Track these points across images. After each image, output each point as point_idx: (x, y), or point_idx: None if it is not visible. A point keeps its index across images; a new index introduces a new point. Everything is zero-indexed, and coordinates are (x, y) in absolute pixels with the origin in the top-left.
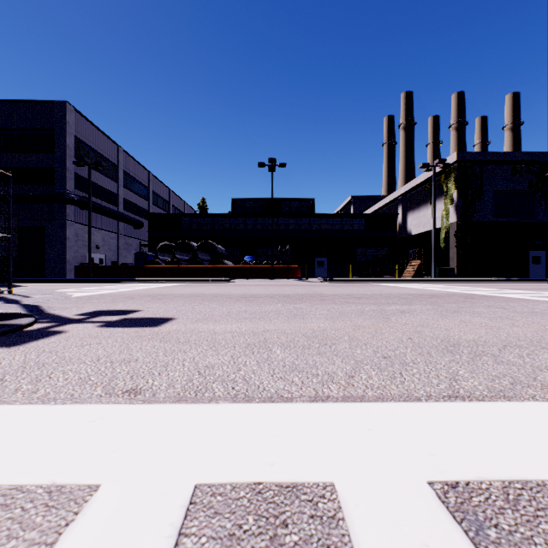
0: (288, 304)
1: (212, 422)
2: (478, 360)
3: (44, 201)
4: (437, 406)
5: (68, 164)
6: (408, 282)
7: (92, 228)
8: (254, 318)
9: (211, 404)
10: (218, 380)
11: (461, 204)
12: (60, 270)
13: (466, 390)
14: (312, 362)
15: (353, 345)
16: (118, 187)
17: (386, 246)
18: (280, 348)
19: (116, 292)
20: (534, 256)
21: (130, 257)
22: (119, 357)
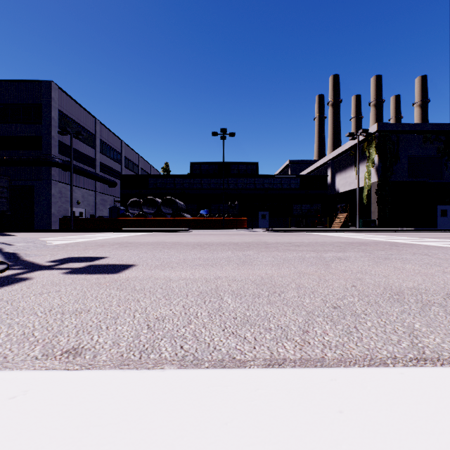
0: (237, 251)
1: (153, 399)
2: (428, 311)
3: (33, 164)
4: (408, 373)
5: (53, 133)
6: (337, 232)
7: (73, 186)
8: (207, 264)
9: (154, 370)
10: (167, 336)
11: (381, 166)
12: (46, 221)
13: (432, 350)
14: (263, 313)
15: (301, 293)
16: (95, 152)
17: (318, 201)
18: (231, 297)
19: (91, 240)
20: (442, 210)
21: (106, 211)
22: (72, 307)
